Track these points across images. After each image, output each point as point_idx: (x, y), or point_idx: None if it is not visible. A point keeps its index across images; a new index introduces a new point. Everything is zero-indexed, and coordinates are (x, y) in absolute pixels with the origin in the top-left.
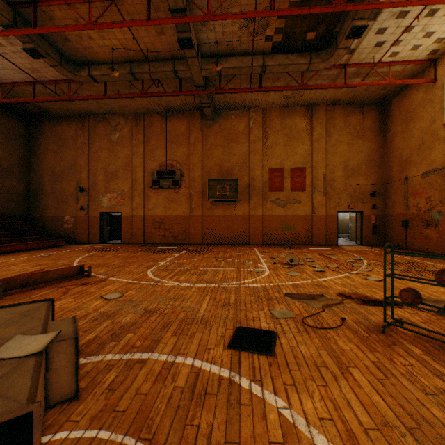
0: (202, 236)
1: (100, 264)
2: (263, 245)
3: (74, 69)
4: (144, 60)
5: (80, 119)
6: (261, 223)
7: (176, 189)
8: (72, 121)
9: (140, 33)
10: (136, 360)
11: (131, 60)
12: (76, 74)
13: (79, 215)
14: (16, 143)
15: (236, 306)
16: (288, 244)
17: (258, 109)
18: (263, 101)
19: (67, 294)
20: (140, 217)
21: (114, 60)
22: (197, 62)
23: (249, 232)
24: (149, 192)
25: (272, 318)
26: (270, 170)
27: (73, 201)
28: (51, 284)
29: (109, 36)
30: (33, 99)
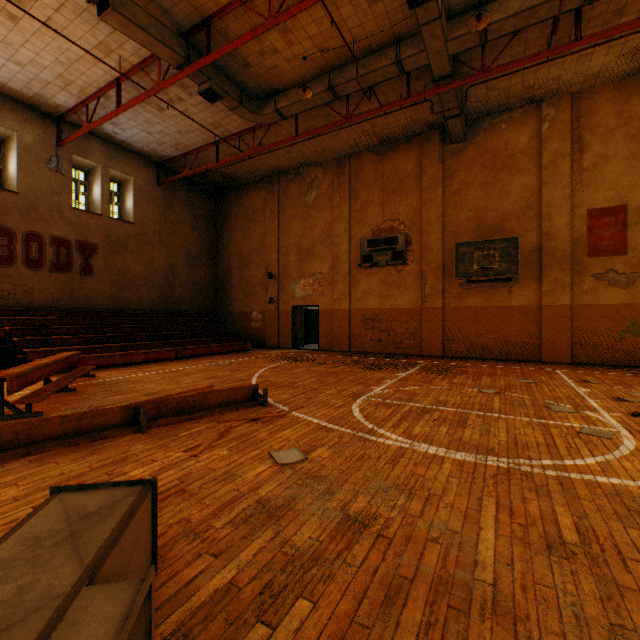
0: (443, 342)
1: (284, 383)
2: (572, 364)
3: (257, 107)
4: (348, 63)
5: (268, 182)
6: (567, 321)
7: (399, 266)
8: (260, 186)
9: (342, 12)
10: None
11: (329, 70)
12: (260, 113)
13: (268, 311)
14: (203, 224)
15: (592, 565)
16: (639, 366)
17: (560, 98)
18: (574, 76)
19: (224, 438)
20: (343, 312)
21: (306, 77)
22: (438, 30)
23: (539, 338)
24: (356, 273)
25: None
26: (589, 213)
27: (261, 292)
28: (211, 414)
29: (298, 38)
30: (216, 164)
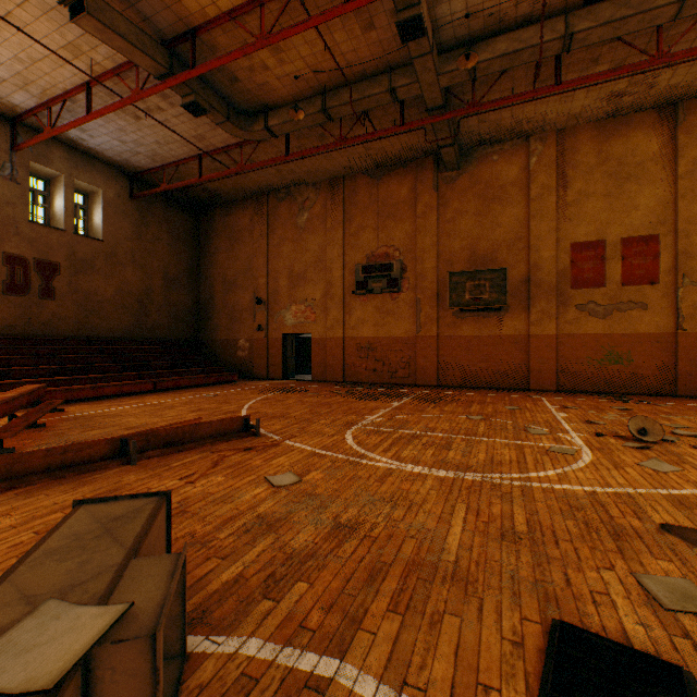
0: (438, 371)
1: (276, 414)
2: (557, 391)
3: (246, 123)
4: (342, 85)
5: (257, 200)
6: (553, 350)
7: (394, 293)
8: (247, 204)
9: (336, 37)
10: (304, 677)
11: (322, 91)
12: (248, 129)
13: (256, 339)
14: (183, 243)
15: (533, 545)
16: (616, 392)
17: (547, 134)
18: (558, 115)
19: (219, 466)
20: (337, 341)
21: (298, 96)
22: (430, 63)
23: (527, 367)
24: (350, 300)
25: (652, 607)
26: (572, 246)
27: (248, 319)
28: (203, 445)
29: (290, 57)
30: (199, 179)
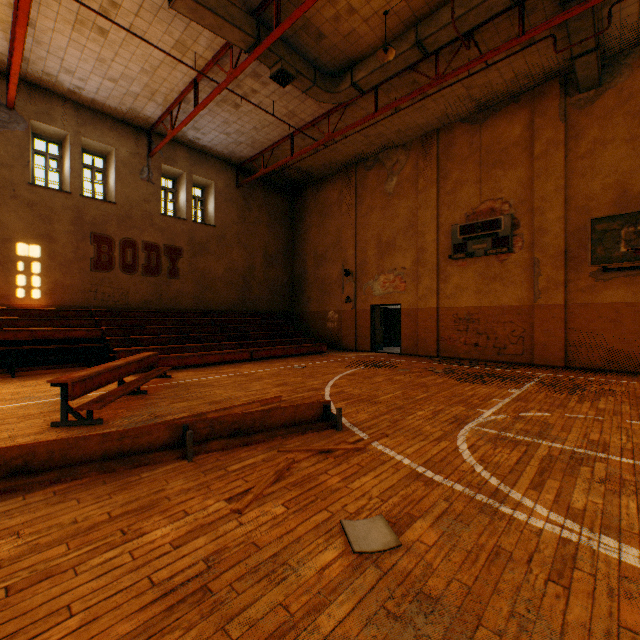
0: (565, 349)
1: (362, 396)
2: None
3: (332, 85)
4: (440, 7)
5: (345, 173)
6: None
7: (501, 255)
8: (336, 179)
9: None
10: None
11: (415, 22)
12: (334, 91)
13: (344, 310)
14: (280, 224)
15: None
16: None
17: None
18: None
19: (282, 481)
20: (429, 312)
21: (387, 37)
22: None
23: None
24: (445, 266)
25: None
26: None
27: (337, 291)
28: (272, 438)
29: None
30: (291, 157)
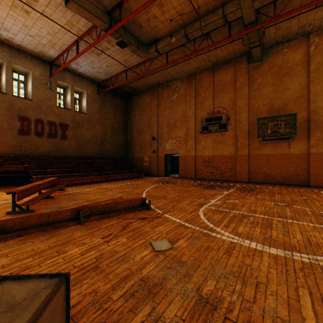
0: (248, 174)
1: (160, 196)
2: None
3: (146, 49)
4: (195, 20)
5: (152, 90)
6: None
7: (223, 132)
8: (148, 92)
9: None
10: None
11: (184, 25)
12: (147, 52)
13: (152, 156)
14: (120, 113)
15: None
16: None
17: (322, 30)
18: None
19: (125, 230)
20: (192, 157)
21: (172, 31)
22: None
23: (308, 172)
24: (199, 136)
25: None
26: None
27: (148, 147)
28: (119, 214)
29: (167, 8)
30: (126, 81)
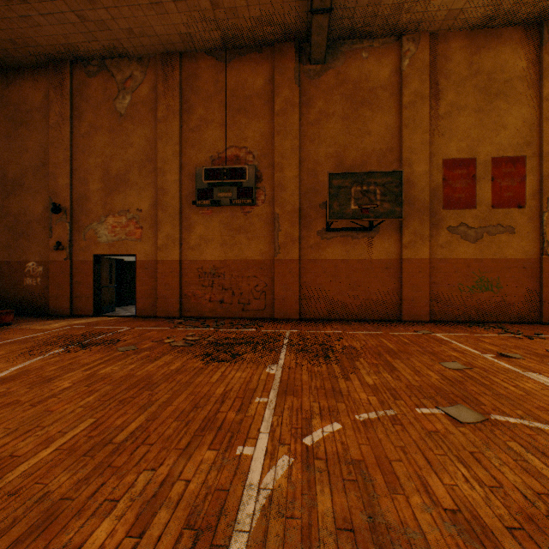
0: (300, 302)
1: None
2: (429, 322)
3: None
4: None
5: (54, 69)
6: (426, 276)
7: (246, 206)
8: (40, 75)
9: None
10: None
11: None
12: None
13: (53, 261)
14: None
15: None
16: (486, 321)
17: (420, 35)
18: (441, 6)
19: None
20: (172, 265)
21: None
22: None
23: (399, 295)
24: (190, 213)
25: None
26: (445, 163)
27: (42, 234)
28: None
29: None
30: None
